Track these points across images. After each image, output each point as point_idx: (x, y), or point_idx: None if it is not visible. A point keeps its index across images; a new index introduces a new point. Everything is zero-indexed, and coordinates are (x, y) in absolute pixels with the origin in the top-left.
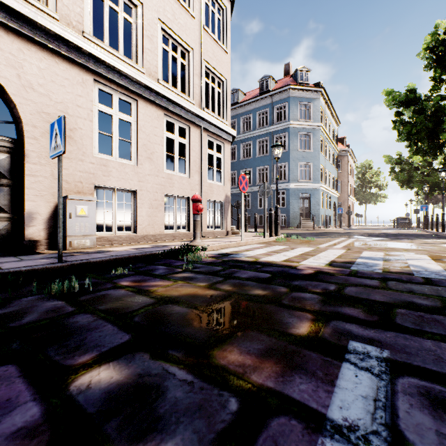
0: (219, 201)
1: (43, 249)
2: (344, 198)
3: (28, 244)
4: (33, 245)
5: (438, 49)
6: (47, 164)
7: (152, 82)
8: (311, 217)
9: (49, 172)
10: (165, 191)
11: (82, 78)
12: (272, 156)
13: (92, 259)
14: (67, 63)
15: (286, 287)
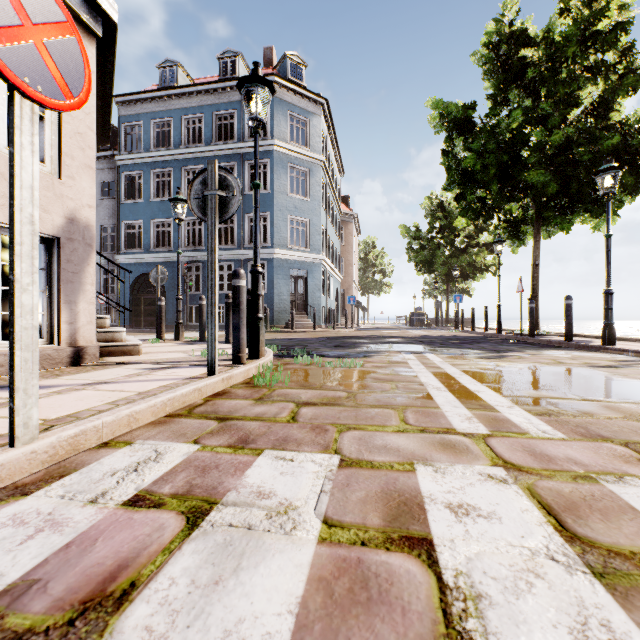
0: None
1: None
2: (348, 283)
3: None
4: None
5: (502, 49)
6: None
7: None
8: (308, 309)
9: None
10: None
11: None
12: (243, 198)
13: None
14: None
15: None
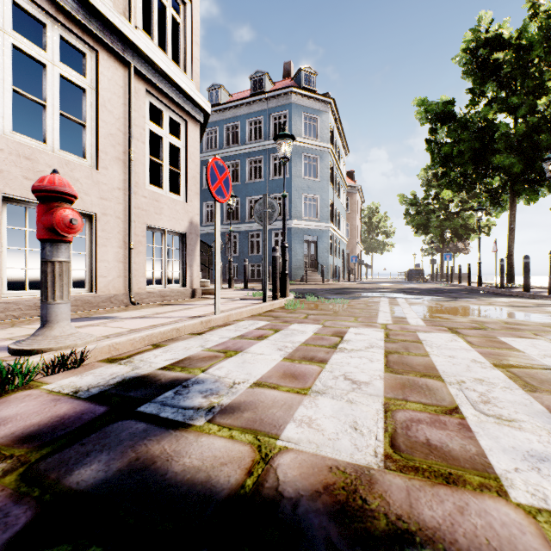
0: (175, 230)
1: None
2: (353, 244)
3: None
4: None
5: (479, 51)
6: None
7: None
8: (318, 267)
9: None
10: (6, 188)
11: None
12: (269, 183)
13: None
14: None
15: None
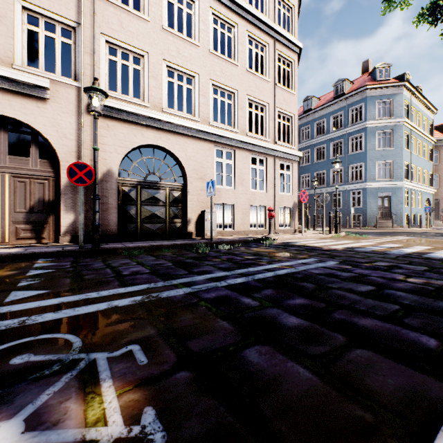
0: (288, 207)
1: (194, 236)
2: None
3: (189, 234)
4: (190, 234)
5: None
6: (195, 195)
7: (243, 137)
8: (391, 216)
9: (196, 198)
10: (250, 203)
11: (209, 147)
12: (347, 157)
13: (223, 240)
14: (203, 141)
15: (307, 251)
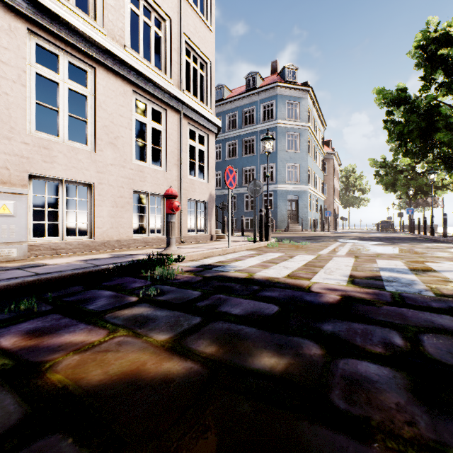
0: (202, 200)
1: None
2: (330, 201)
3: None
4: None
5: (429, 47)
6: None
7: (116, 46)
8: (298, 220)
9: None
10: (134, 187)
11: (9, 24)
12: (259, 156)
13: None
14: None
15: (316, 341)
